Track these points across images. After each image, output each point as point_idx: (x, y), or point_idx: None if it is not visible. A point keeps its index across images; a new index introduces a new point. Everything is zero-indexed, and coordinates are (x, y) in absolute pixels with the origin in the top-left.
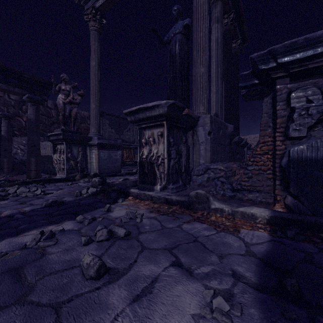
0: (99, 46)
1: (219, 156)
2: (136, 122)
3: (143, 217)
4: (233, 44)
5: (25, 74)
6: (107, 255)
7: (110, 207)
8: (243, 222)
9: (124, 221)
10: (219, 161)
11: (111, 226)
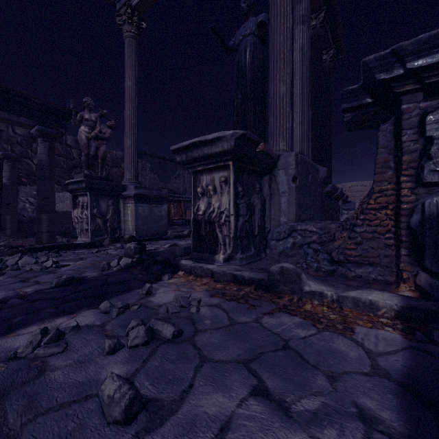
0: (137, 59)
1: (308, 212)
2: (189, 164)
3: (201, 305)
4: (324, 56)
5: (34, 98)
6: (144, 373)
7: (151, 288)
8: (356, 314)
9: (172, 311)
10: (308, 219)
11: (151, 321)
